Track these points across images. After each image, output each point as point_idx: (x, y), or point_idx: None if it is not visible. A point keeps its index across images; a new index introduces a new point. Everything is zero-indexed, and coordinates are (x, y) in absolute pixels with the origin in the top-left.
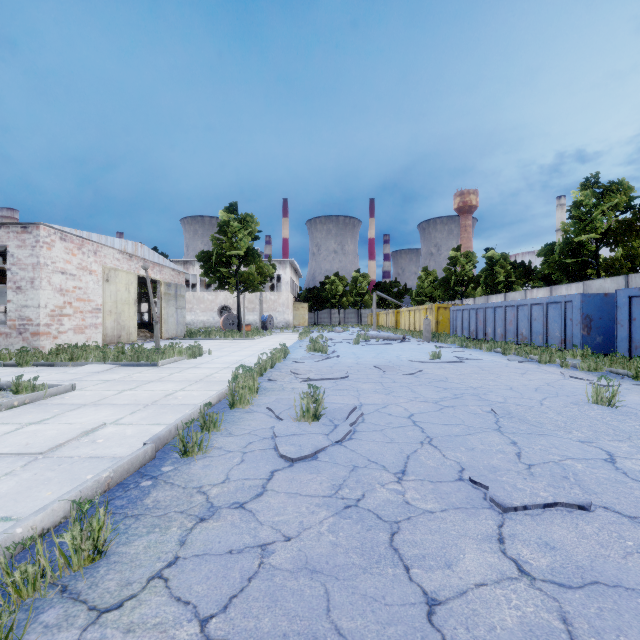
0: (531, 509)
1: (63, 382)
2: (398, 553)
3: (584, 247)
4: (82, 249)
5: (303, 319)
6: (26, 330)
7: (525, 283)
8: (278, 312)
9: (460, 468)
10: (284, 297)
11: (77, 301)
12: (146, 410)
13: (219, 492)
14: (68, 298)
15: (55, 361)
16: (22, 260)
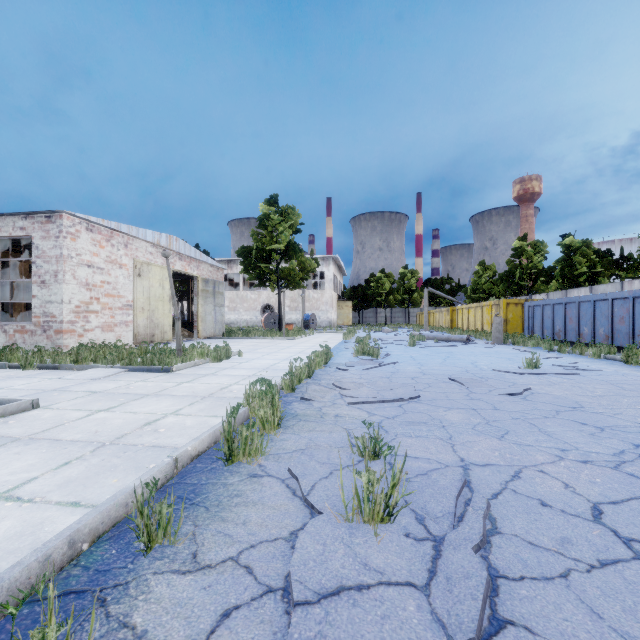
0: None
1: (40, 393)
2: None
3: None
4: (111, 241)
5: (347, 318)
6: (50, 327)
7: (612, 275)
8: (321, 311)
9: None
10: (327, 295)
11: (105, 297)
12: (89, 459)
13: None
14: (95, 293)
15: (63, 363)
16: (46, 252)
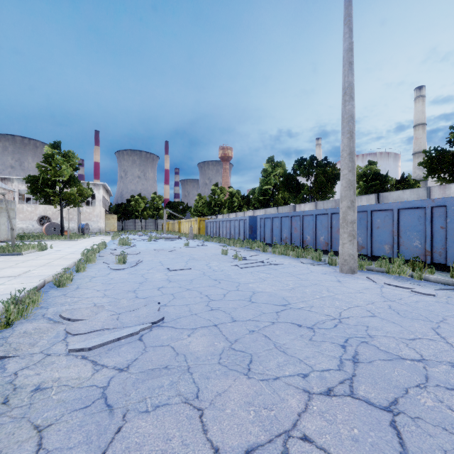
0: (177, 270)
1: None
2: (143, 276)
3: (267, 191)
4: None
5: (113, 226)
6: None
7: (249, 207)
8: (93, 221)
9: (167, 268)
10: (98, 210)
11: None
12: (44, 267)
13: (95, 275)
14: None
15: None
16: None
